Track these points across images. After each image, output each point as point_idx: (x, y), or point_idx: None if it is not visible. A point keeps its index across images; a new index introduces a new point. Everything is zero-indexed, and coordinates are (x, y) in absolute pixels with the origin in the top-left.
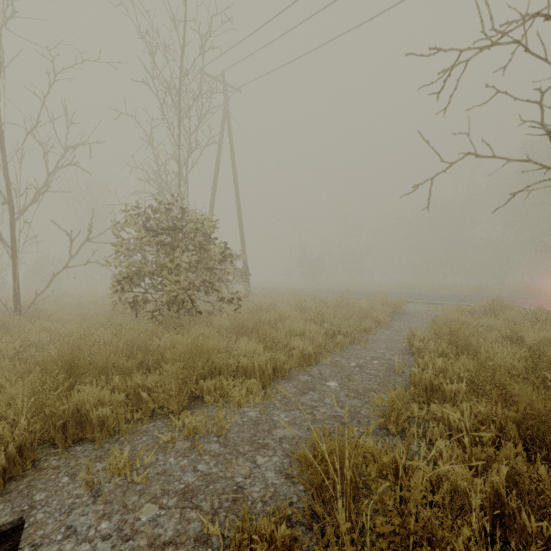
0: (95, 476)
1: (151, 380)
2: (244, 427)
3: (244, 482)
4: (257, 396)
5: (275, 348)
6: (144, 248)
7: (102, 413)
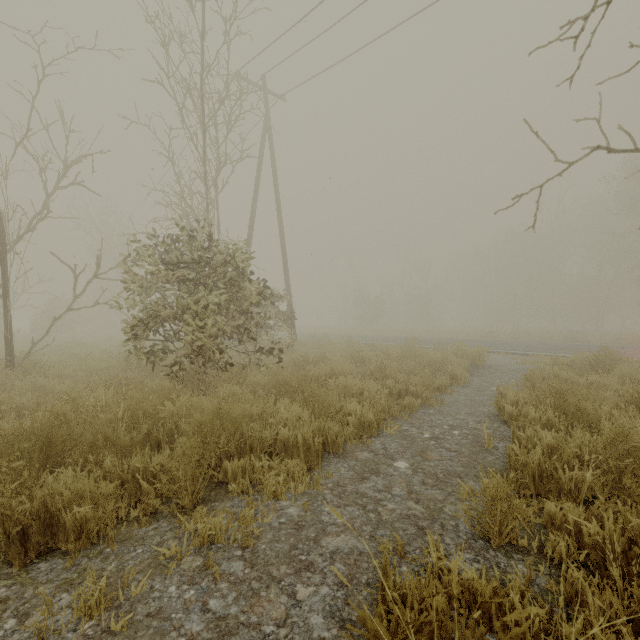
0: (55, 618)
1: (157, 460)
2: (280, 533)
3: (276, 634)
4: (301, 483)
5: (325, 413)
6: (163, 286)
7: (80, 514)
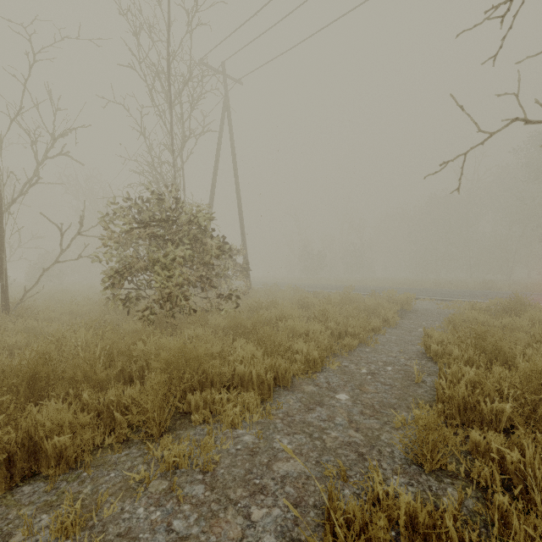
0: (35, 538)
1: (130, 394)
2: (237, 458)
3: None
4: (255, 413)
5: (275, 351)
6: (137, 242)
7: (59, 443)
